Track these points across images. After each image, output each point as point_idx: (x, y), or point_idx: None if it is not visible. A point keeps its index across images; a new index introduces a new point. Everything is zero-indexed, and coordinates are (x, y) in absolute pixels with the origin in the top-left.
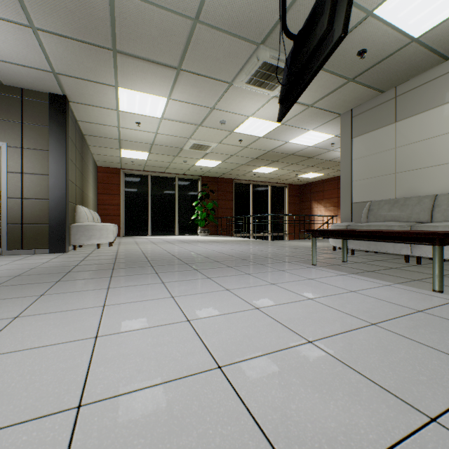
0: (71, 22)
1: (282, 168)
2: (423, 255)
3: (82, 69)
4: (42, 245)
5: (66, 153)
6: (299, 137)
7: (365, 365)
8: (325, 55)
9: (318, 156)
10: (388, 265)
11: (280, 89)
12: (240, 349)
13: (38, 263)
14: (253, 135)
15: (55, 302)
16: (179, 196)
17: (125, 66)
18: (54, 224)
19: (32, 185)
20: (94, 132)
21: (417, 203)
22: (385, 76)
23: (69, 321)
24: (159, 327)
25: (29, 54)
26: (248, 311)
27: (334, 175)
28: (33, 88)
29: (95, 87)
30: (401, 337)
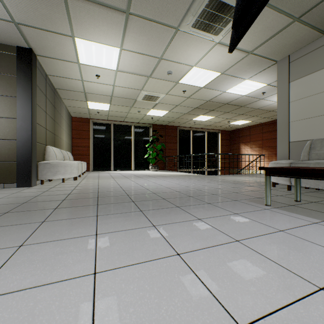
0: None
1: (217, 116)
2: None
3: (38, 17)
4: (10, 180)
5: (32, 100)
6: (235, 87)
7: None
8: None
9: (249, 105)
10: None
11: (224, 33)
12: None
13: None
14: (195, 86)
15: None
16: (135, 140)
17: (77, 12)
18: (21, 162)
19: (2, 127)
20: (63, 86)
21: None
22: None
23: None
24: None
25: None
26: None
27: (259, 122)
28: (1, 41)
29: (54, 38)
30: None
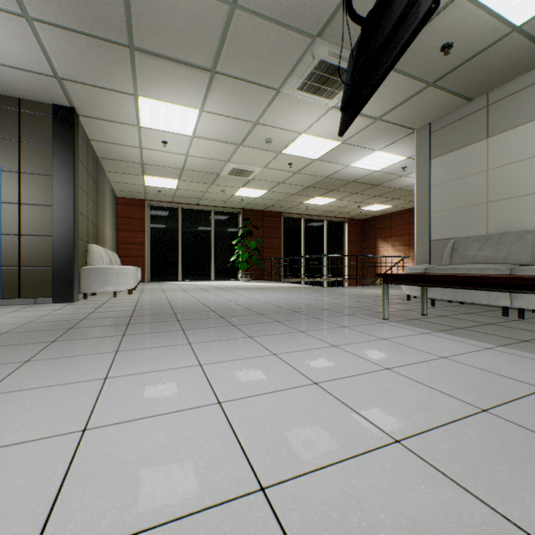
0: (75, 8)
1: (341, 199)
2: (527, 307)
3: (92, 73)
4: (44, 292)
5: (74, 179)
6: (363, 160)
7: (490, 488)
8: (407, 37)
9: (386, 184)
10: (481, 320)
11: (340, 97)
12: (293, 453)
13: (36, 316)
14: (306, 157)
15: (42, 371)
16: (216, 233)
17: (145, 69)
18: (59, 267)
19: (32, 219)
20: (111, 155)
21: (517, 240)
22: (475, 78)
23: (52, 403)
24: (177, 414)
25: (25, 53)
26: (303, 388)
27: (405, 207)
28: (33, 97)
29: (109, 96)
30: (532, 434)
